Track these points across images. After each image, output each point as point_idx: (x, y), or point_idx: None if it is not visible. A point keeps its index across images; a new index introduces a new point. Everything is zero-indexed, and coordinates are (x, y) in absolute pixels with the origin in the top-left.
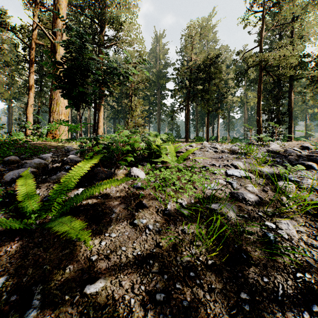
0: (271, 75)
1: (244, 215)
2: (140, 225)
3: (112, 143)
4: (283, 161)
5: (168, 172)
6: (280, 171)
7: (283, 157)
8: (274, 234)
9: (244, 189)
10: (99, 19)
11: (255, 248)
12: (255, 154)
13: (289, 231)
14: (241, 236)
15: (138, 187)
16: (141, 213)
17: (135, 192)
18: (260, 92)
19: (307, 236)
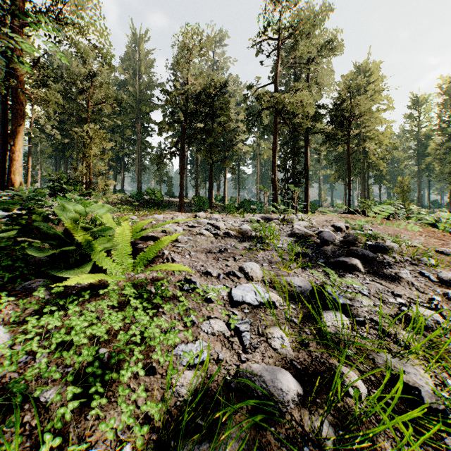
0: (287, 124)
1: None
2: None
3: None
4: (317, 256)
5: (82, 321)
6: (318, 280)
7: (316, 246)
8: None
9: (265, 344)
10: None
11: None
12: (277, 241)
13: None
14: None
15: None
16: None
17: None
18: (275, 143)
19: None
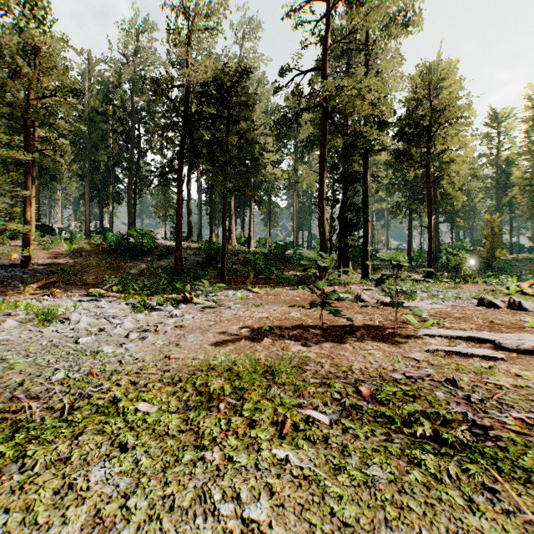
0: (341, 134)
1: None
2: None
3: None
4: None
5: None
6: None
7: None
8: None
9: None
10: None
11: None
12: None
13: None
14: None
15: None
16: None
17: None
18: (323, 163)
19: None
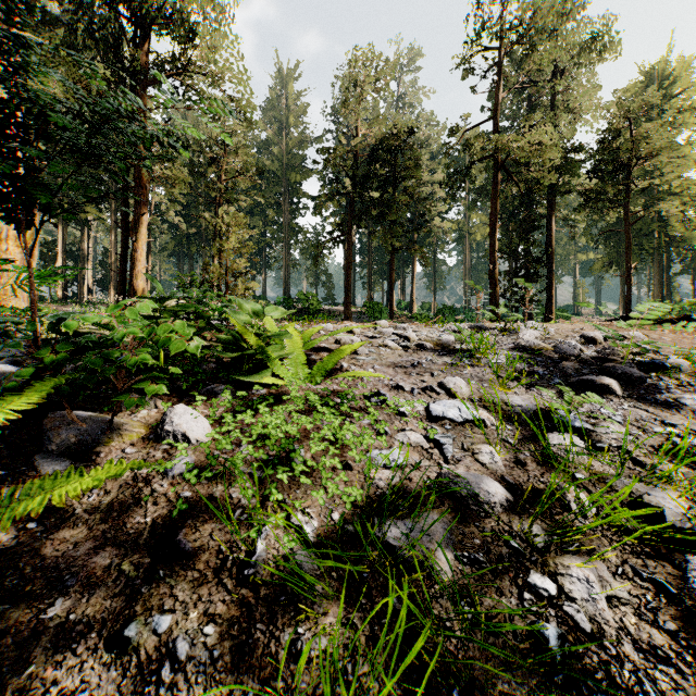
0: (516, 182)
1: (474, 557)
2: (147, 644)
3: (99, 338)
4: (551, 374)
5: (275, 419)
6: (549, 402)
7: (550, 362)
8: (555, 620)
9: (471, 459)
10: (135, 9)
11: (511, 689)
12: (492, 355)
13: (594, 605)
14: (470, 642)
15: (178, 472)
16: (163, 587)
17: (166, 492)
18: (495, 215)
19: (636, 614)
